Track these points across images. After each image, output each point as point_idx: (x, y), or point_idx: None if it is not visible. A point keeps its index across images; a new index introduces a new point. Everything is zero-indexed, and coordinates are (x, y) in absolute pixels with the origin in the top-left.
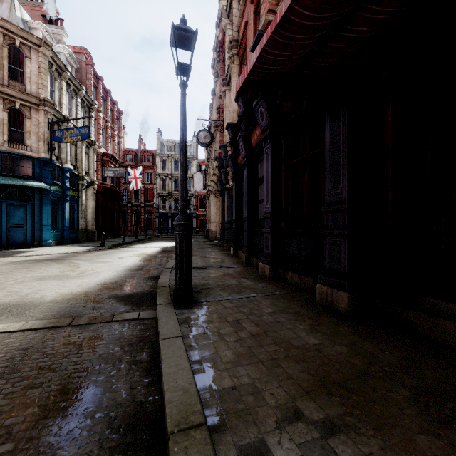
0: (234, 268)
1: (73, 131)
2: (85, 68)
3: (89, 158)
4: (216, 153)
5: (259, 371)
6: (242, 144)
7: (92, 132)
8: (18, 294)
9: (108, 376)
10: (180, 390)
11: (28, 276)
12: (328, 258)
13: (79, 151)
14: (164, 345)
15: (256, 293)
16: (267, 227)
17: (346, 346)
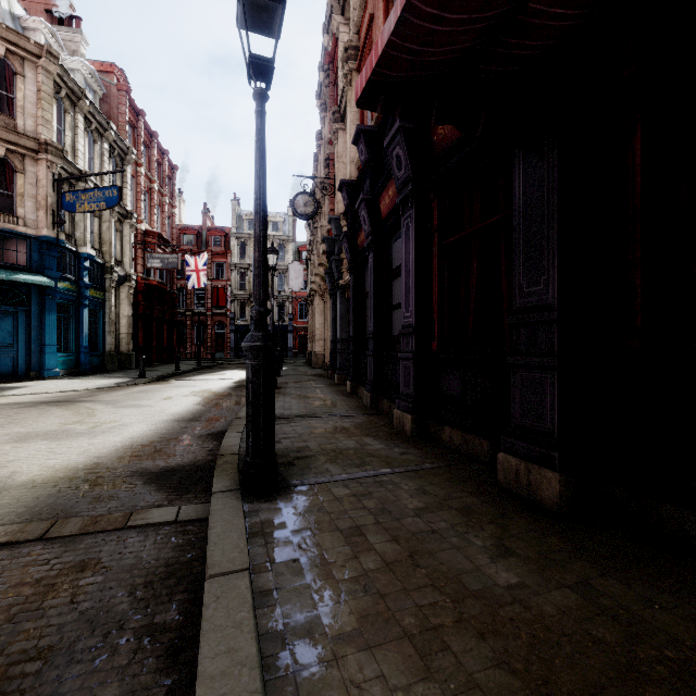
0: (351, 417)
1: (93, 194)
2: (117, 95)
3: (122, 238)
4: (323, 231)
5: (406, 665)
6: (365, 214)
7: (128, 197)
8: None
9: (87, 672)
10: None
11: (2, 434)
12: (519, 407)
13: (106, 227)
14: (210, 595)
15: (391, 468)
16: (407, 350)
17: (573, 591)
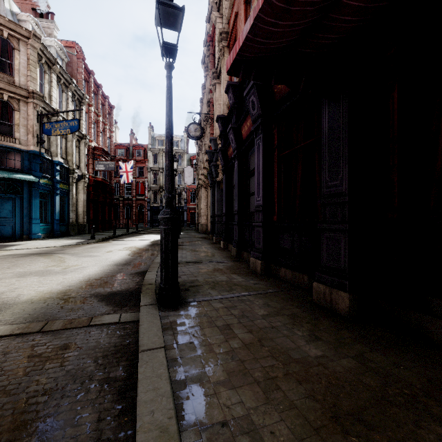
0: (224, 262)
1: (62, 124)
2: (76, 62)
3: (80, 152)
4: (206, 147)
5: (255, 396)
6: (232, 136)
7: (83, 125)
8: None
9: (73, 401)
10: (157, 428)
11: (9, 272)
12: (325, 254)
13: (69, 144)
14: (142, 360)
15: (248, 292)
16: (258, 221)
17: (354, 359)
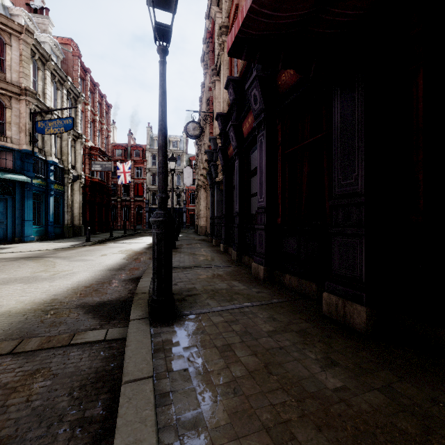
0: (224, 267)
1: (56, 122)
2: (72, 59)
3: (76, 151)
4: (205, 146)
5: None
6: (233, 134)
7: (79, 124)
8: None
9: None
10: None
11: None
12: (337, 261)
13: (65, 144)
14: (125, 396)
15: (251, 302)
16: (261, 223)
17: (381, 392)
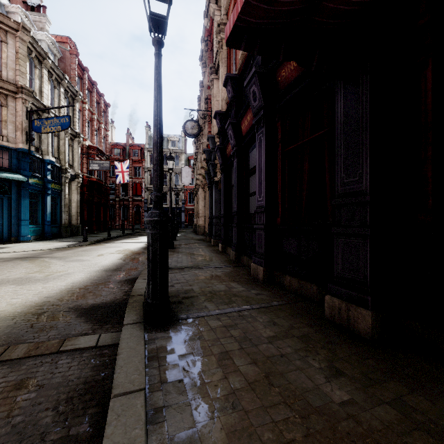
0: (222, 268)
1: (52, 120)
2: (69, 57)
3: (73, 150)
4: (204, 145)
5: None
6: (231, 132)
7: (77, 123)
8: None
9: None
10: None
11: None
12: (340, 263)
13: (62, 143)
14: (113, 413)
15: (250, 305)
16: (260, 223)
17: (392, 407)
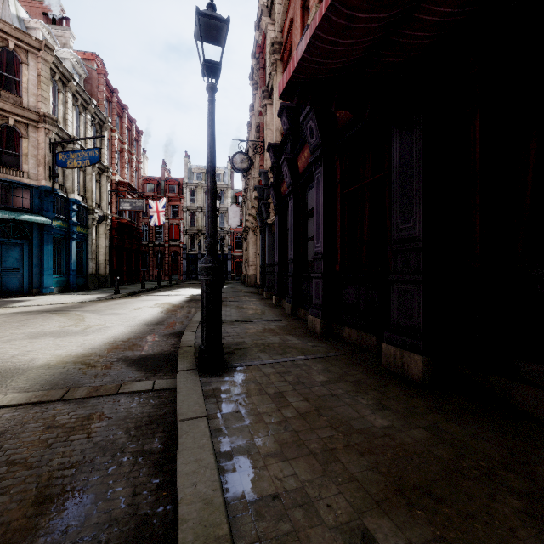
0: (276, 321)
1: (80, 154)
2: (97, 77)
3: (101, 187)
4: (255, 181)
5: (311, 469)
6: (287, 169)
7: (105, 155)
8: (1, 357)
9: (104, 475)
10: (200, 500)
11: (19, 333)
12: (396, 310)
13: (88, 178)
14: (182, 430)
15: (305, 355)
16: (318, 271)
17: (425, 430)
